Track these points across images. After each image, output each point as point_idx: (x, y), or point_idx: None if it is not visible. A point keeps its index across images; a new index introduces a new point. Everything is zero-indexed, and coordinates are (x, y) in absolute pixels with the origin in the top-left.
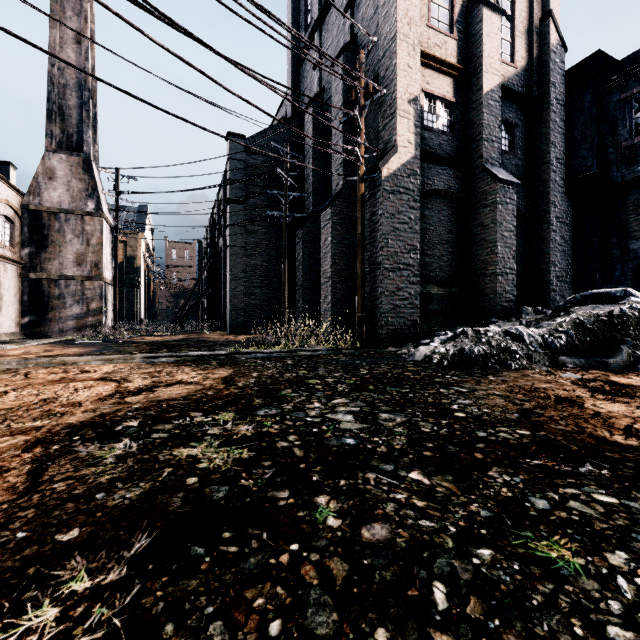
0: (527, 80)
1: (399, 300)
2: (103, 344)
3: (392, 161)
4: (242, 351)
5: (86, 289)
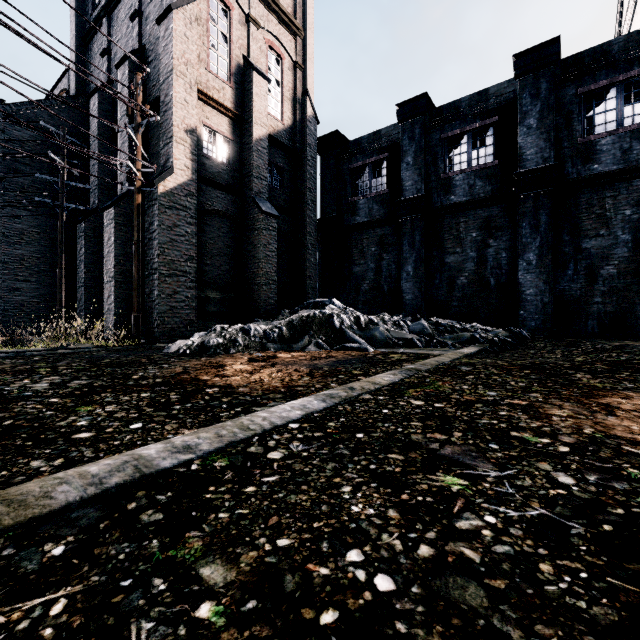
0: (293, 136)
1: (176, 302)
2: None
3: (169, 180)
4: None
5: None
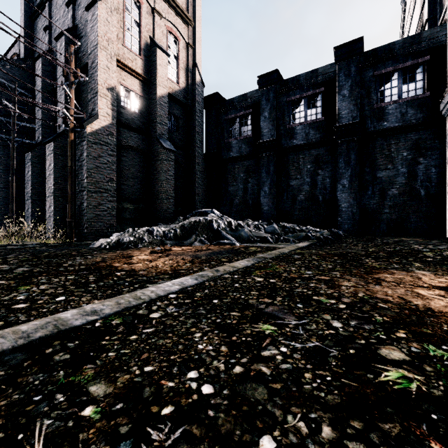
0: (186, 95)
1: (100, 211)
2: None
3: (95, 123)
4: None
5: None
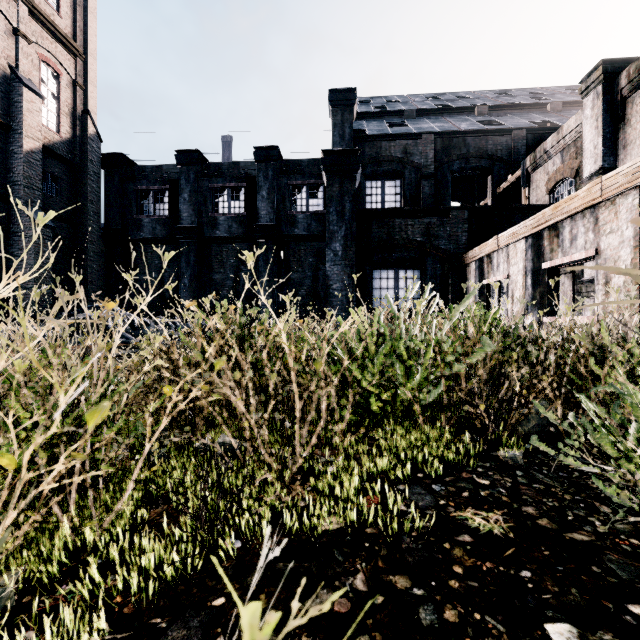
0: (72, 149)
1: None
2: None
3: None
4: None
5: None
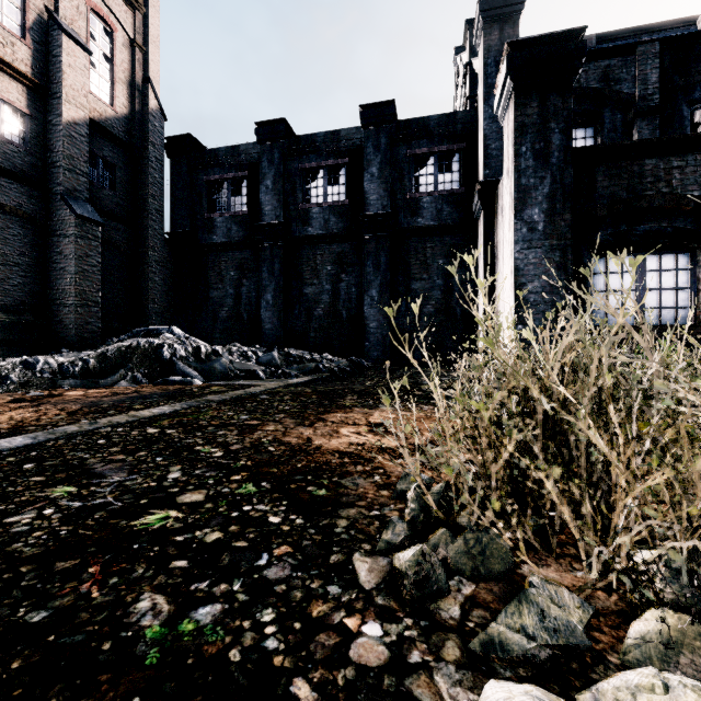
0: (130, 128)
1: None
2: None
3: None
4: None
5: None
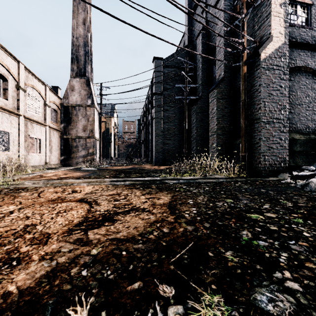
0: None
1: (273, 144)
2: (93, 170)
3: (268, 47)
4: (169, 178)
5: (87, 143)
